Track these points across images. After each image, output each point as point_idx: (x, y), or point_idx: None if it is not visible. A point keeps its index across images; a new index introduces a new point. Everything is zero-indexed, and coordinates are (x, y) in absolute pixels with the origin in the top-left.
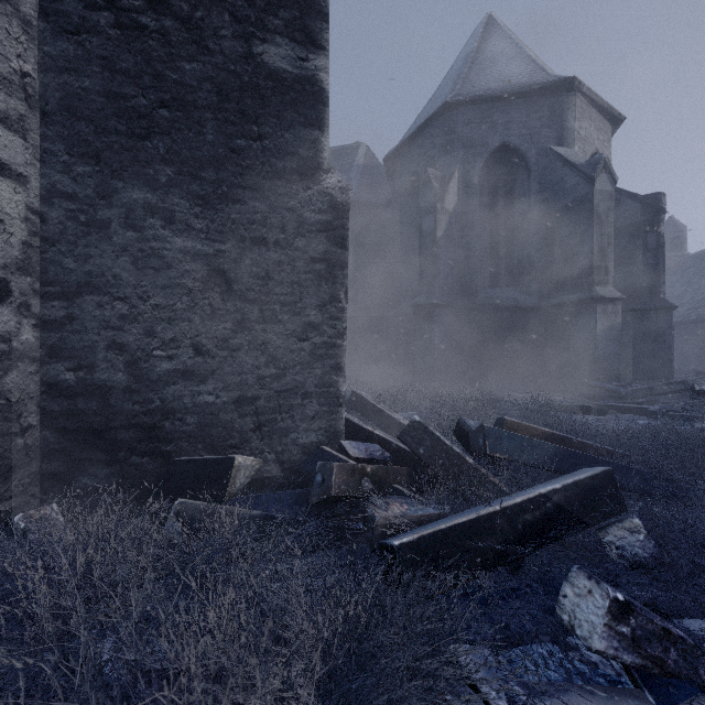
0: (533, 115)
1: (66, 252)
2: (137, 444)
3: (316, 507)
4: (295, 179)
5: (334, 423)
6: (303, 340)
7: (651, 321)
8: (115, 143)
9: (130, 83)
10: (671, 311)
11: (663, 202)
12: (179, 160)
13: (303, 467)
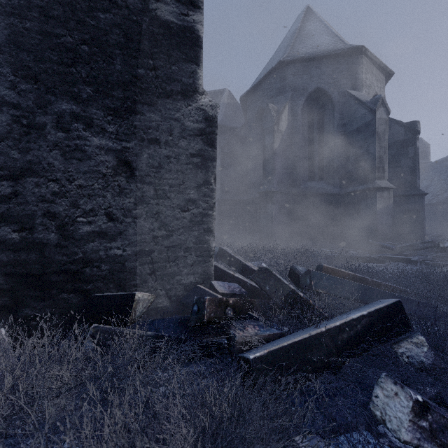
0: (336, 70)
1: (12, 146)
2: (65, 284)
3: (194, 328)
4: (179, 98)
5: (206, 269)
6: (185, 211)
7: (411, 202)
8: (49, 69)
9: (60, 26)
10: (423, 196)
11: (418, 126)
12: (96, 82)
13: (185, 300)
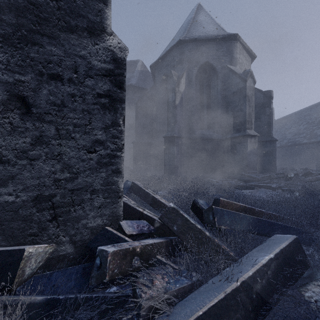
0: (219, 49)
1: None
2: None
3: None
4: (85, 35)
5: (115, 210)
6: (91, 152)
7: (267, 146)
8: None
9: None
10: (275, 142)
11: (272, 94)
12: None
13: (91, 244)
